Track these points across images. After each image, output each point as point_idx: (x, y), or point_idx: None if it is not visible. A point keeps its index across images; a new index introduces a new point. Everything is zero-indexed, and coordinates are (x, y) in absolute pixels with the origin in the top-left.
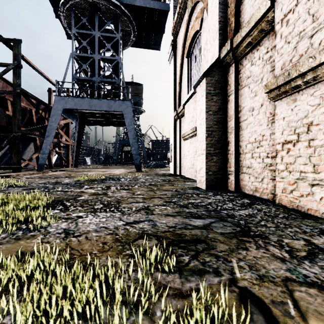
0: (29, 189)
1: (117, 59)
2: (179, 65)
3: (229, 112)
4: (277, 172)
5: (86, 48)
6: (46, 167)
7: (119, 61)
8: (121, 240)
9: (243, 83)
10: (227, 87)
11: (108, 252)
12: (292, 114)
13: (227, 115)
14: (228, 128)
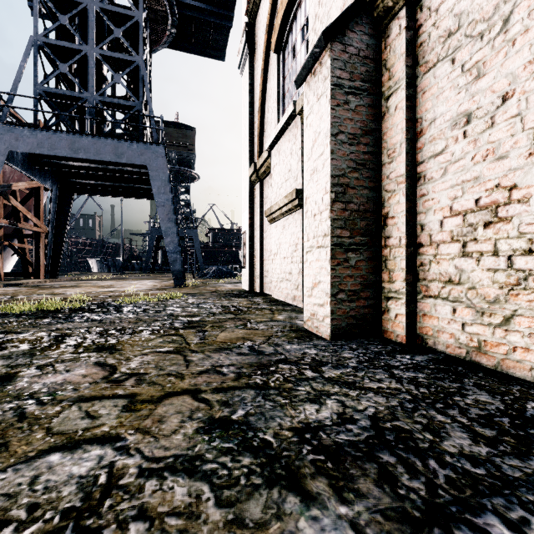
0: None
1: (137, 61)
2: (261, 70)
3: (387, 140)
4: None
5: (72, 35)
6: None
7: (140, 65)
8: None
9: (432, 55)
10: (381, 76)
11: None
12: None
13: (382, 149)
14: (384, 182)
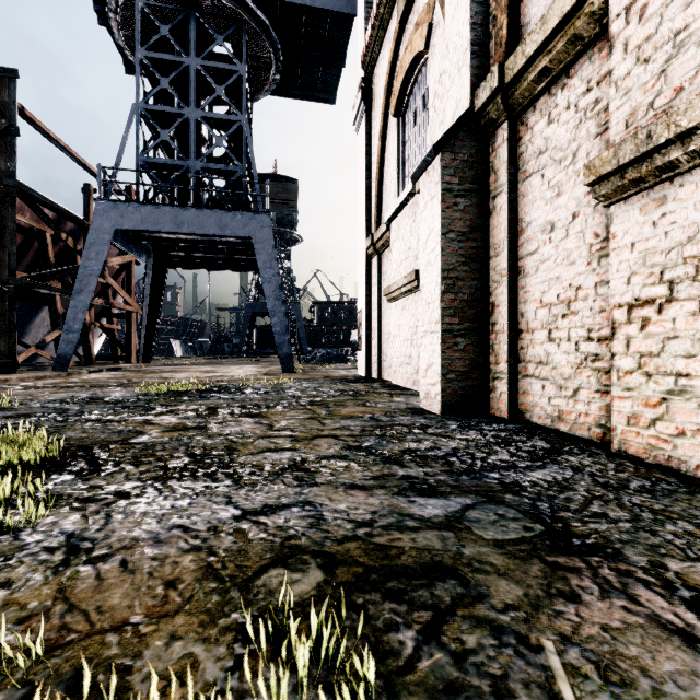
0: (18, 416)
1: (240, 120)
2: (379, 133)
3: (494, 235)
4: (616, 375)
5: (170, 94)
6: (79, 363)
7: (243, 125)
8: (220, 572)
9: (529, 166)
10: (489, 177)
11: (176, 620)
12: (654, 234)
13: (490, 242)
14: (491, 273)
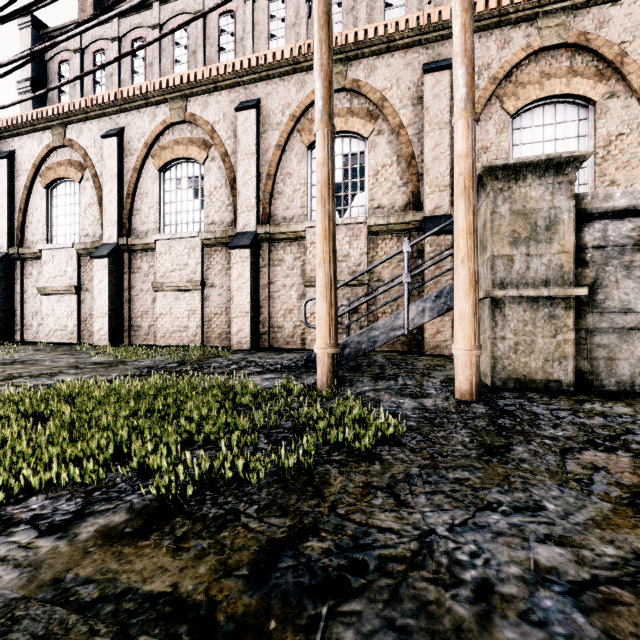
0: None
1: None
2: None
3: (17, 290)
4: (43, 327)
5: None
6: None
7: None
8: None
9: (28, 276)
10: (15, 273)
11: None
12: (48, 303)
13: (15, 292)
14: (16, 301)
